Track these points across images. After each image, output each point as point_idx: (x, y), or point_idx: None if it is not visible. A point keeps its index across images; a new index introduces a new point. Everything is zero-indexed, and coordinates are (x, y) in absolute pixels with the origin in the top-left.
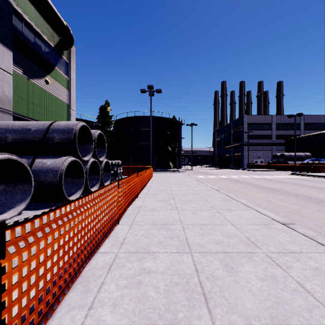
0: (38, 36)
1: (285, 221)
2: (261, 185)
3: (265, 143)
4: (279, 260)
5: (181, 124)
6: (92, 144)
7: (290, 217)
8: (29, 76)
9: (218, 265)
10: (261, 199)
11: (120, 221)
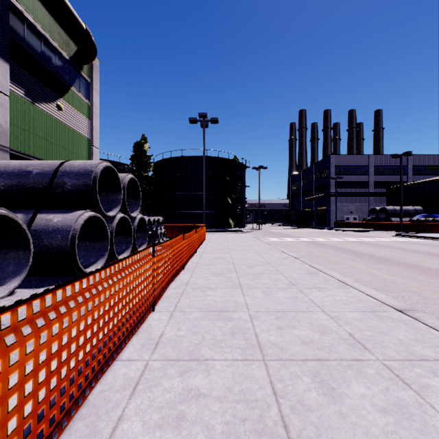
0: (47, 43)
1: (402, 306)
2: (357, 250)
3: (359, 194)
4: (406, 374)
5: (244, 167)
6: (120, 194)
7: (406, 298)
8: (33, 99)
9: (309, 384)
10: (359, 271)
11: (156, 306)
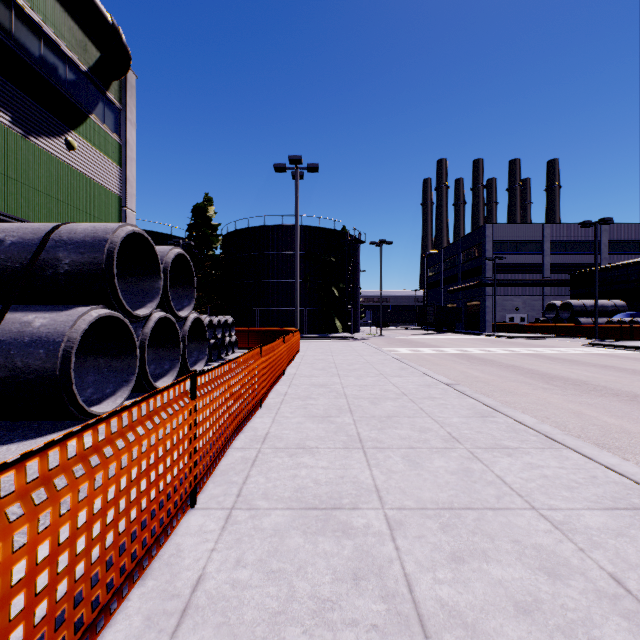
0: (50, 44)
1: None
2: (540, 370)
3: (529, 282)
4: None
5: (358, 241)
6: (159, 280)
7: None
8: (26, 131)
9: None
10: (557, 408)
11: (200, 494)
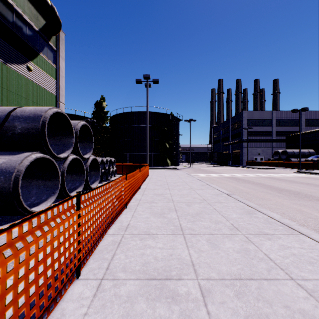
0: (18, 15)
1: None
2: (274, 185)
3: (265, 140)
4: None
5: (178, 120)
6: (73, 138)
7: None
8: (5, 60)
9: None
10: (288, 207)
11: (83, 268)
